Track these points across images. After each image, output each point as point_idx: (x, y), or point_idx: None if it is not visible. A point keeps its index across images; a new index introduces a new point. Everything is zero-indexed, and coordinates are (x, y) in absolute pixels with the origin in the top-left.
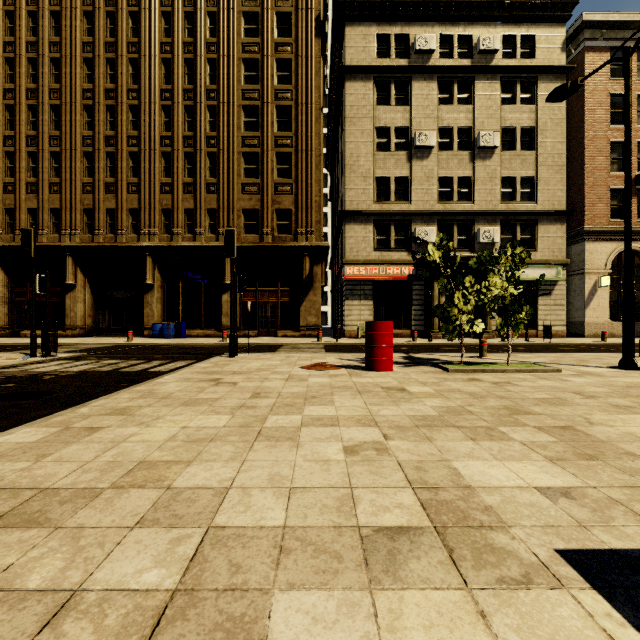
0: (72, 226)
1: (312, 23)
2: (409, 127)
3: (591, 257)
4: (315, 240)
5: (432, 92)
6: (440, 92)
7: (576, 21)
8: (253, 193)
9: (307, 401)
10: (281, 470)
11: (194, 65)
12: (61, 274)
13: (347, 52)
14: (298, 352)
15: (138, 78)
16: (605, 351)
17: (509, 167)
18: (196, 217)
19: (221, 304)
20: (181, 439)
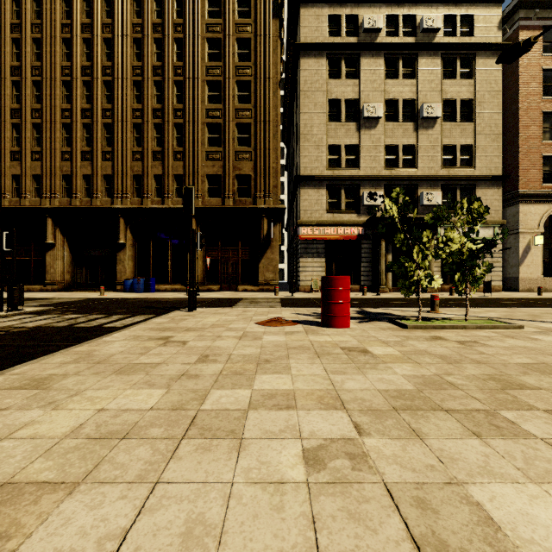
0: (52, 190)
1: (270, 5)
2: (358, 99)
3: (525, 218)
4: (272, 203)
5: (379, 67)
6: (386, 68)
7: (511, 2)
8: (216, 160)
9: (259, 367)
10: (208, 508)
11: (162, 44)
12: (42, 234)
13: (301, 31)
14: (255, 306)
15: (112, 56)
16: (548, 305)
17: (450, 136)
18: (164, 182)
19: (187, 261)
20: (86, 433)
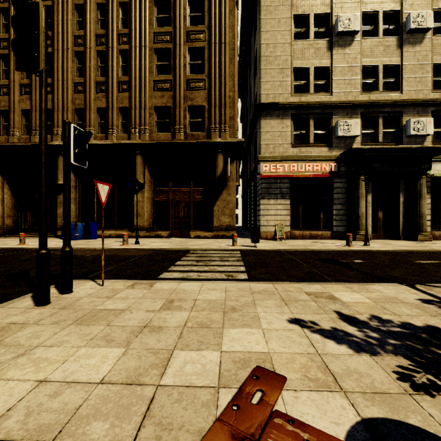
0: None
1: None
2: (329, 13)
3: None
4: (229, 137)
5: None
6: None
7: None
8: (165, 90)
9: None
10: None
11: None
12: None
13: None
14: (201, 273)
15: None
16: None
17: None
18: (108, 115)
19: (133, 204)
20: None
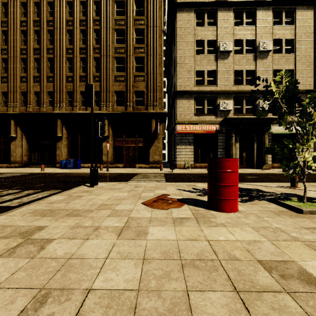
0: (14, 102)
1: None
2: (216, 40)
3: None
4: (158, 109)
5: (230, 18)
6: (235, 18)
7: None
8: (121, 81)
9: None
10: None
11: (86, 5)
12: (9, 130)
13: None
14: (146, 180)
15: (53, 13)
16: None
17: (278, 63)
18: None
19: (102, 148)
20: None
